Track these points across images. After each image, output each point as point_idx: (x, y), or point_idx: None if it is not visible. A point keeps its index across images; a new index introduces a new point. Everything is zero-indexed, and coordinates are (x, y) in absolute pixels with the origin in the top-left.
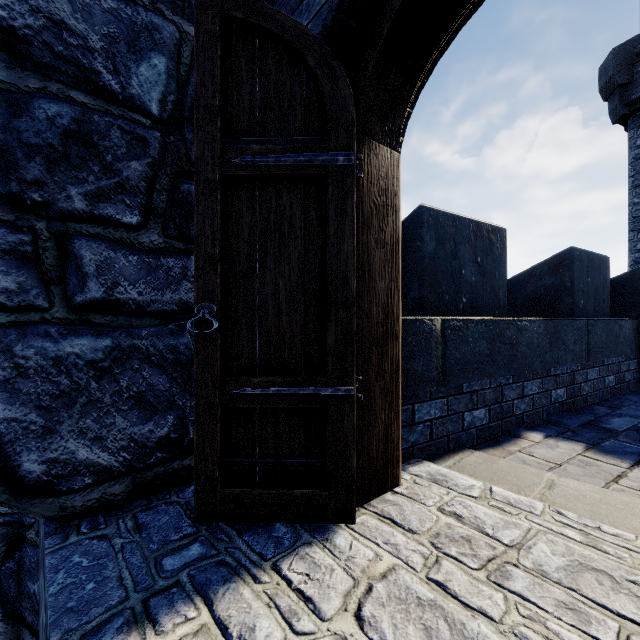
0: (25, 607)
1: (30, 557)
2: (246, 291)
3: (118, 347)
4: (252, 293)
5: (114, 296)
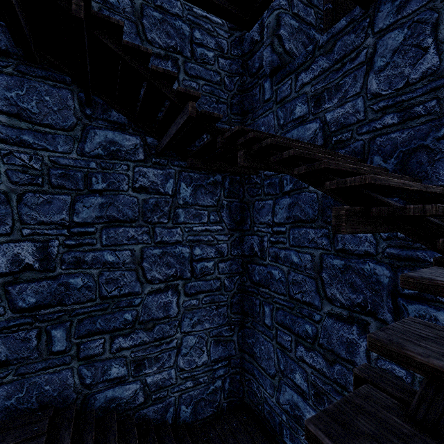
0: None
1: None
2: (338, 1)
3: (299, 27)
4: (340, 1)
5: (298, 14)
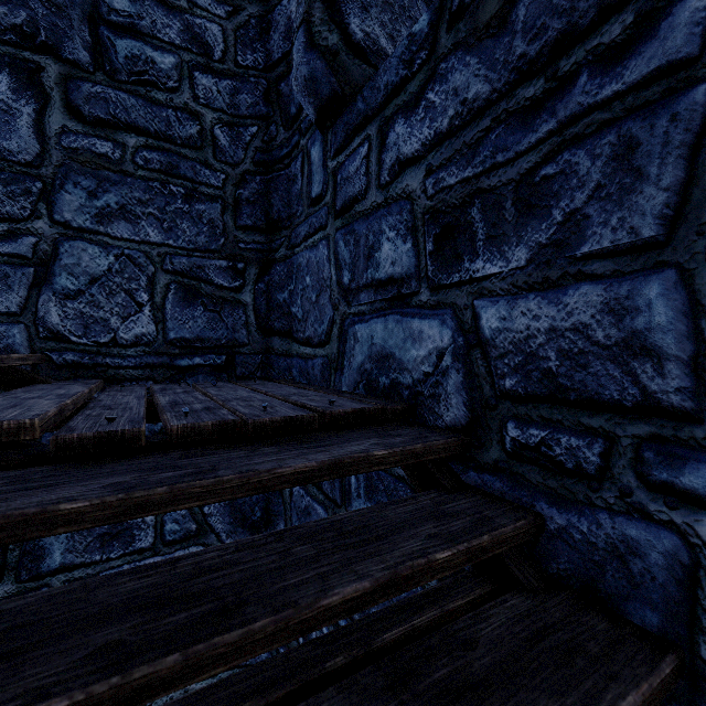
0: (274, 319)
1: (280, 273)
2: None
3: None
4: None
5: None
